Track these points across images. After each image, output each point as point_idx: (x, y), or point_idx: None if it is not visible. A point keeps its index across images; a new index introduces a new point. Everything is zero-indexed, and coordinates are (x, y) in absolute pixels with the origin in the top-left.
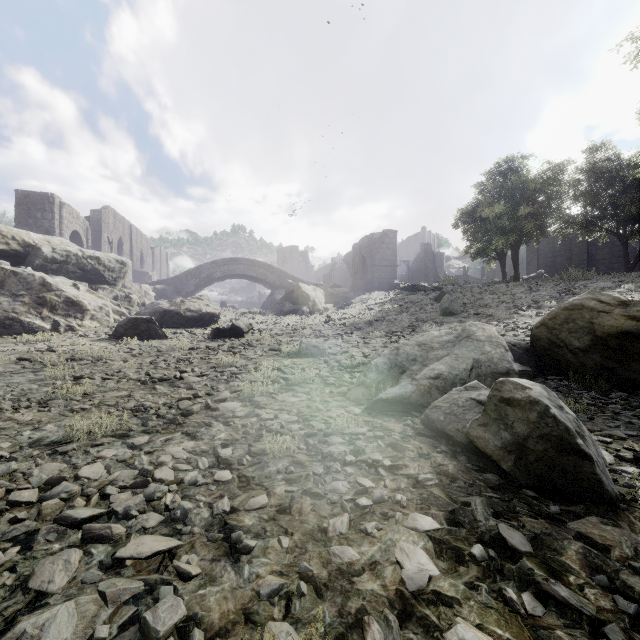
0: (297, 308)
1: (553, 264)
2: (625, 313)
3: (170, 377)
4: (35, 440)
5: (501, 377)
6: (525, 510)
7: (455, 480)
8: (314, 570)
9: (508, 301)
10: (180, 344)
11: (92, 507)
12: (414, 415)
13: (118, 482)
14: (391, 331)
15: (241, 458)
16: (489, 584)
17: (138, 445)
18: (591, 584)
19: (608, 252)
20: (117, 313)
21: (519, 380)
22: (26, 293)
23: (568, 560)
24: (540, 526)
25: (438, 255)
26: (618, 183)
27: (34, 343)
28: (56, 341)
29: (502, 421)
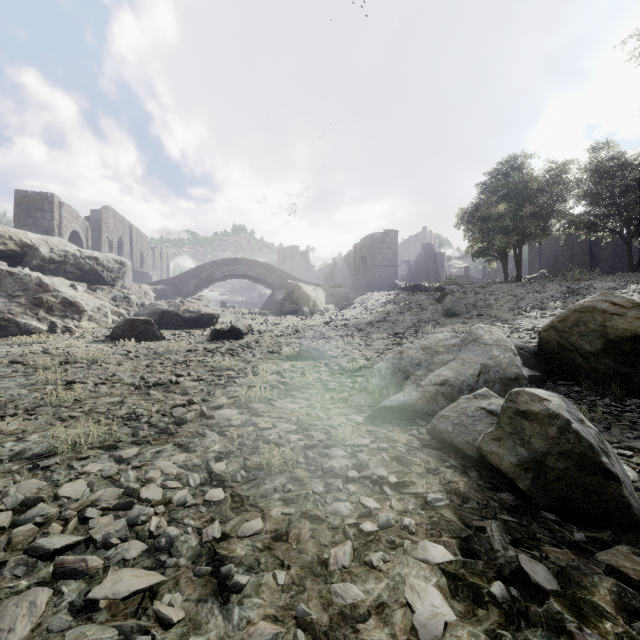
0: (297, 308)
1: (555, 264)
2: (639, 316)
3: (165, 382)
4: (17, 452)
5: (510, 383)
6: (546, 537)
7: (467, 500)
8: (313, 614)
9: (511, 302)
10: (177, 346)
11: (69, 533)
12: (419, 424)
13: (100, 503)
14: (393, 332)
15: (235, 474)
16: (513, 632)
17: (126, 458)
18: (630, 633)
19: (611, 252)
20: (115, 314)
21: (535, 391)
22: (22, 294)
23: (601, 601)
24: (565, 557)
25: (439, 255)
26: (622, 182)
27: (29, 345)
28: (52, 343)
29: (518, 436)
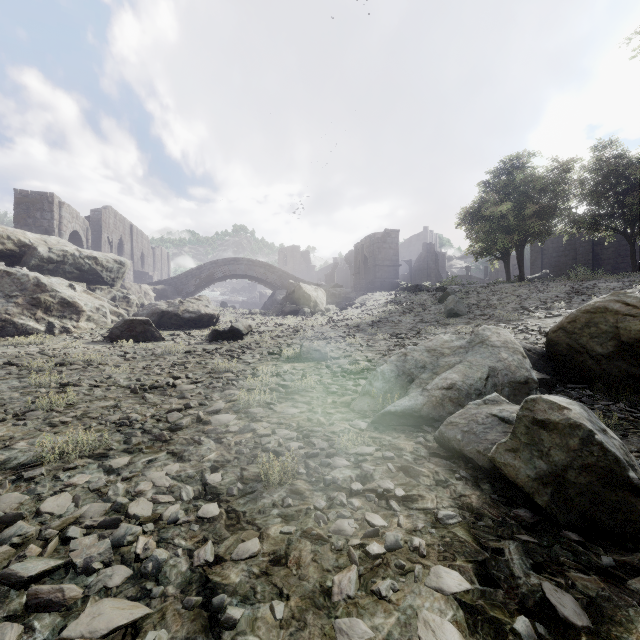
0: (298, 309)
1: (557, 264)
2: None
3: (162, 384)
4: (1, 462)
5: (519, 387)
6: (571, 561)
7: (481, 517)
8: None
9: (515, 302)
10: (176, 347)
11: (48, 555)
12: (426, 430)
13: (85, 519)
14: (395, 333)
15: (231, 487)
16: None
17: (116, 468)
18: None
19: (614, 252)
20: (115, 314)
21: (554, 398)
22: (20, 294)
23: (639, 639)
24: (593, 585)
25: (440, 255)
26: (625, 181)
27: (26, 346)
28: (49, 343)
29: (535, 447)
